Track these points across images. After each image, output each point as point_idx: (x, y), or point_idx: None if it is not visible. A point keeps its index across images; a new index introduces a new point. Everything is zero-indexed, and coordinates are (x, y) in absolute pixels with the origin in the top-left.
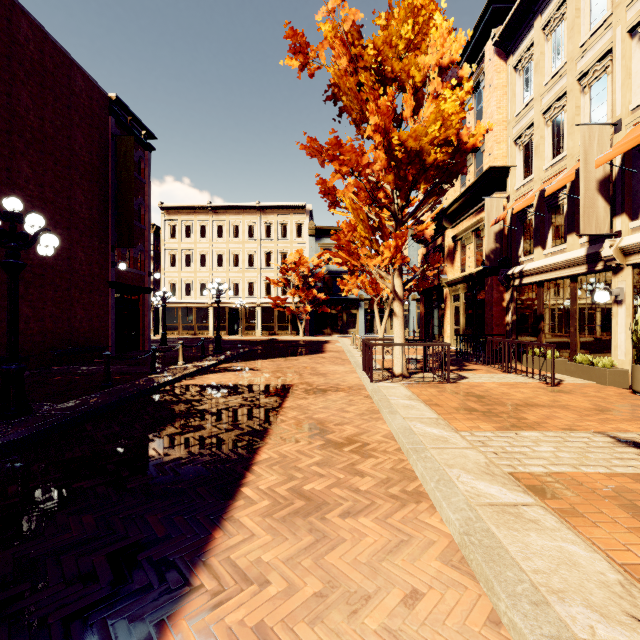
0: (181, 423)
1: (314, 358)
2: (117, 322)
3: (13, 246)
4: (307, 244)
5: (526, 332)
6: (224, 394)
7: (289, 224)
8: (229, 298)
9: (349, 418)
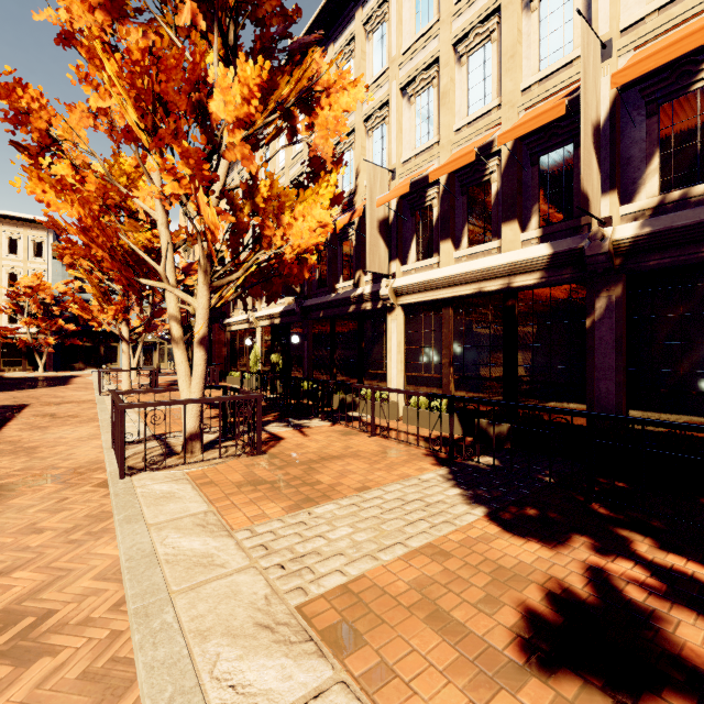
0: None
1: (55, 389)
2: None
3: None
4: (50, 266)
5: (233, 362)
6: None
7: (22, 239)
8: None
9: (74, 411)
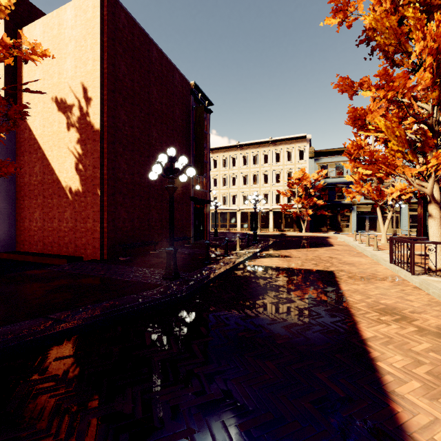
0: (273, 294)
1: (329, 250)
2: (193, 222)
3: (172, 177)
4: (307, 164)
5: None
6: (284, 274)
7: (293, 151)
8: (250, 206)
9: (419, 307)
